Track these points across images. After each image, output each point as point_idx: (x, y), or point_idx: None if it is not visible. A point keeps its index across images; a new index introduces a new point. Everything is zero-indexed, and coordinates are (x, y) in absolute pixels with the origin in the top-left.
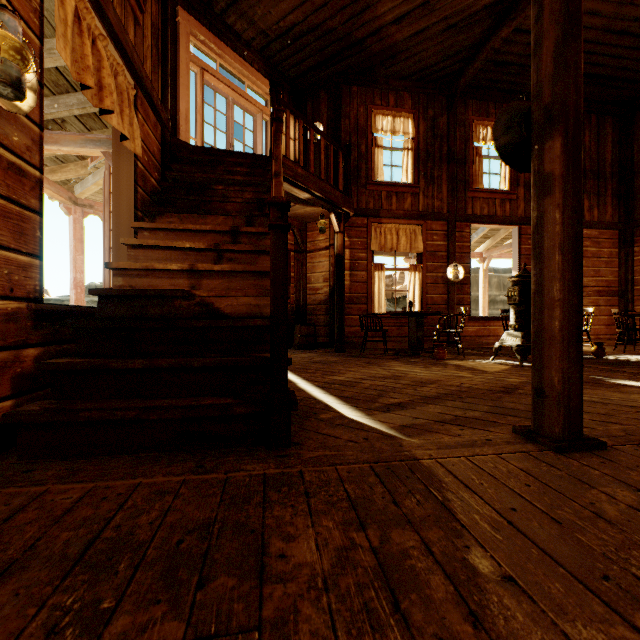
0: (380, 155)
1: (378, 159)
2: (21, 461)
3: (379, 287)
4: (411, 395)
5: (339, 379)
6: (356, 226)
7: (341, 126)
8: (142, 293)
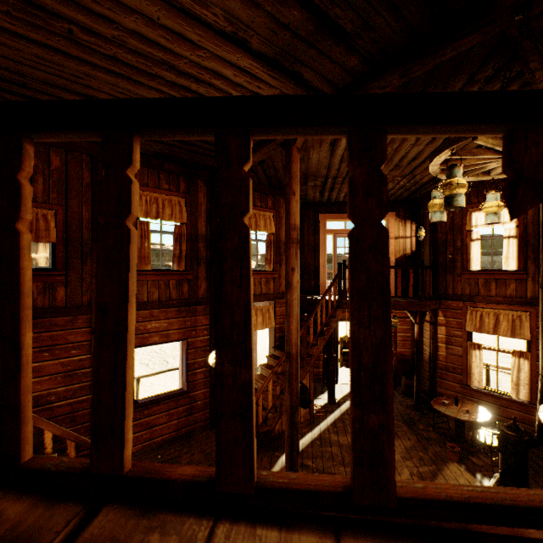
0: (476, 247)
1: (472, 252)
2: None
3: (474, 364)
4: (322, 466)
5: (331, 438)
6: (451, 308)
7: (437, 228)
8: None
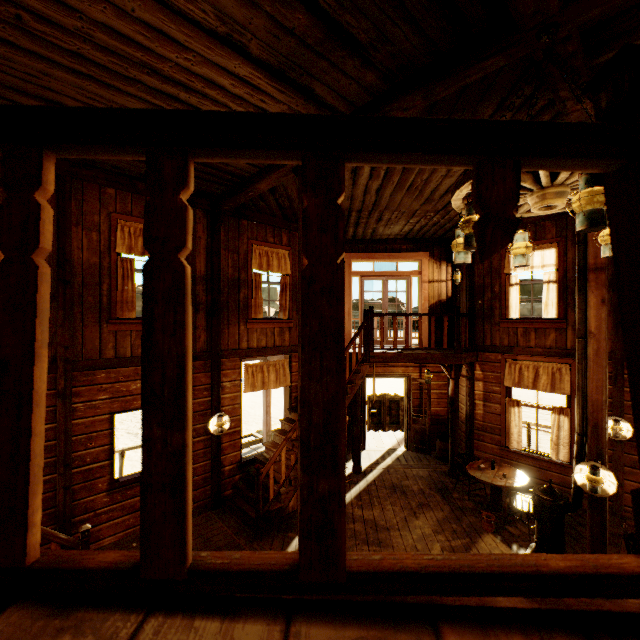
0: (515, 292)
1: (511, 298)
2: (227, 508)
3: (512, 423)
4: None
5: (354, 514)
6: (489, 361)
7: (475, 271)
8: (262, 462)
